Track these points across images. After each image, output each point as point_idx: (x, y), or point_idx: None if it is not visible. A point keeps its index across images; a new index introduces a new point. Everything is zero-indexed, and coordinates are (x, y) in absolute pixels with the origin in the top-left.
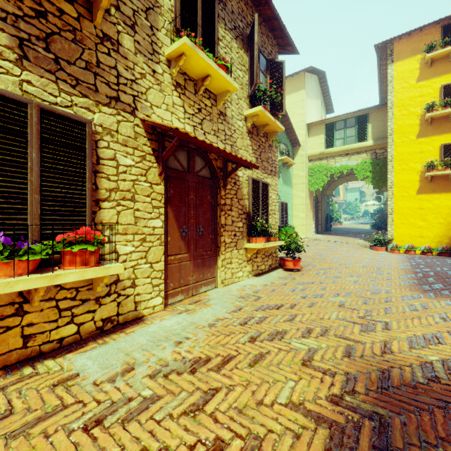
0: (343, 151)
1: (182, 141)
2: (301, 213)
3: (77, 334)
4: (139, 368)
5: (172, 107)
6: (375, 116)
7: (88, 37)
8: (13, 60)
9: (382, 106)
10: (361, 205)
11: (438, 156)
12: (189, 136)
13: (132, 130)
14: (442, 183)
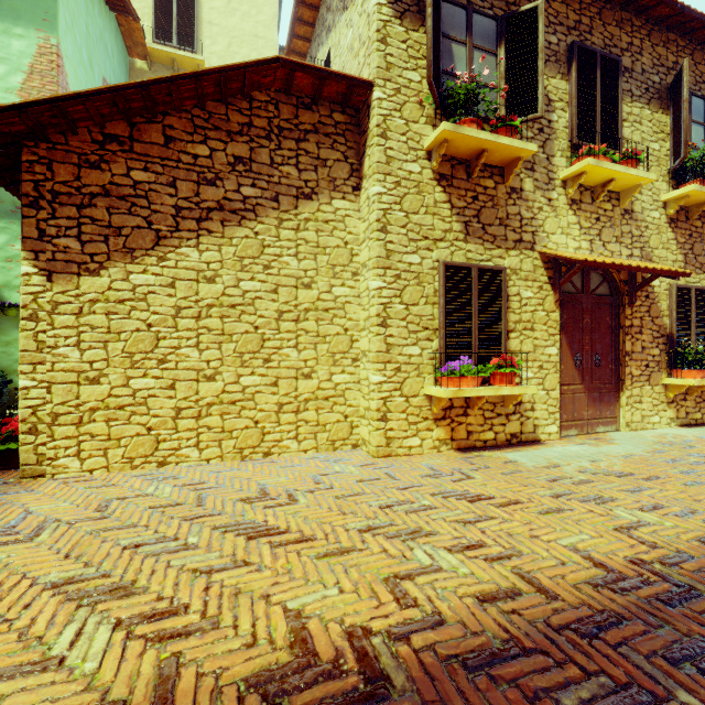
0: None
1: (586, 267)
2: None
3: (494, 440)
4: (564, 467)
5: (566, 228)
6: None
7: (501, 198)
8: (462, 239)
9: None
10: None
11: None
12: (597, 263)
13: (531, 264)
14: None
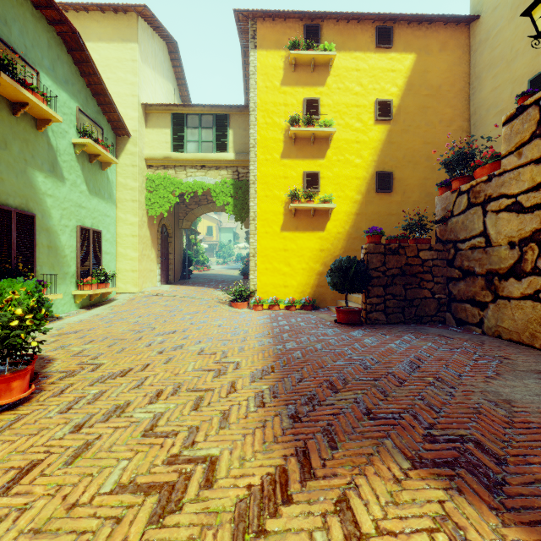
0: (198, 161)
1: None
2: (132, 251)
3: None
4: None
5: None
6: (237, 121)
7: None
8: None
9: (245, 108)
10: (234, 248)
11: (302, 184)
12: None
13: None
14: (305, 219)
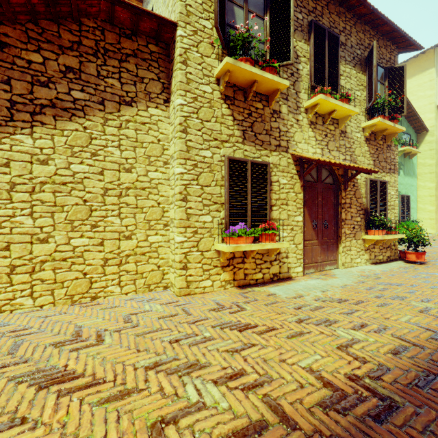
0: None
1: (319, 164)
2: (430, 206)
3: (262, 279)
4: (306, 297)
5: (308, 140)
6: None
7: (267, 116)
8: (241, 142)
9: None
10: None
11: None
12: (326, 162)
13: (286, 161)
14: None
